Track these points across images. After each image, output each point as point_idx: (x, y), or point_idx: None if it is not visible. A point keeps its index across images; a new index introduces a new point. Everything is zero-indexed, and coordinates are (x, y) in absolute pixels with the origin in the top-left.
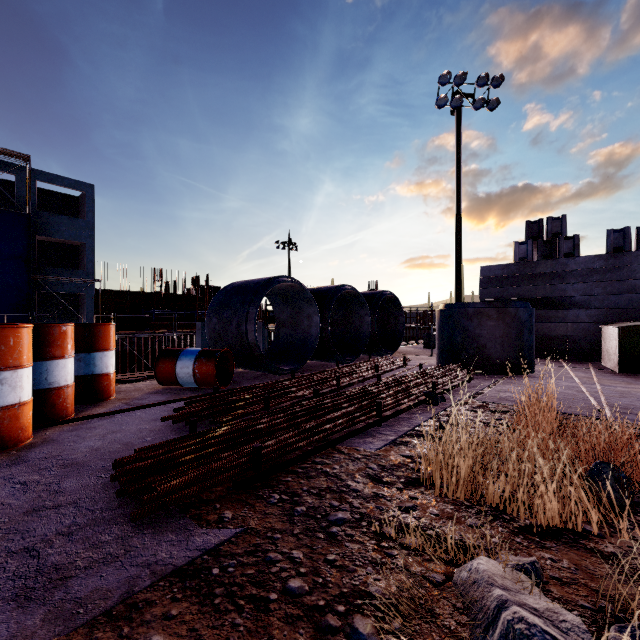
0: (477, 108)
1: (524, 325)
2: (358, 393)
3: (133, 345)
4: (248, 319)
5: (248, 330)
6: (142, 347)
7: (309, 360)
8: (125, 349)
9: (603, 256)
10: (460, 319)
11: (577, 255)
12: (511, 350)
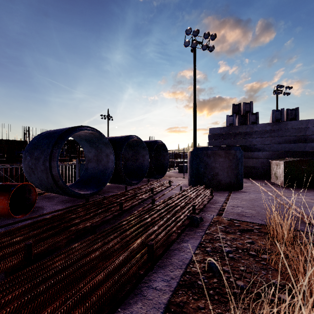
0: (204, 49)
1: (239, 161)
2: (133, 225)
3: (7, 172)
4: (52, 157)
5: (52, 166)
6: (14, 173)
7: (110, 183)
8: (1, 175)
9: (270, 124)
10: (203, 157)
11: (258, 123)
12: (232, 176)
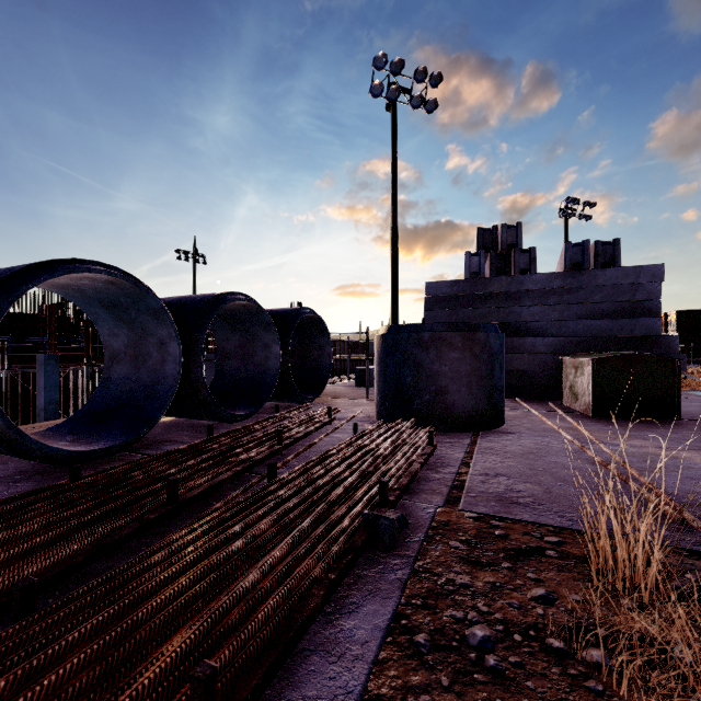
0: (415, 107)
1: (496, 357)
2: (180, 569)
3: None
4: None
5: None
6: None
7: (176, 417)
8: None
9: (561, 274)
10: (411, 349)
11: (534, 272)
12: (481, 394)
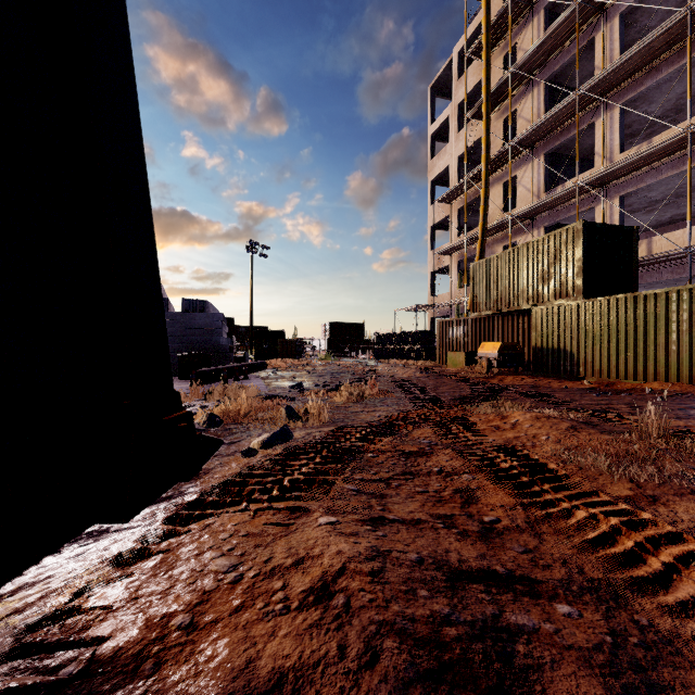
0: None
1: None
2: None
3: None
4: None
5: None
6: None
7: None
8: None
9: (181, 313)
10: None
11: (167, 311)
12: None
